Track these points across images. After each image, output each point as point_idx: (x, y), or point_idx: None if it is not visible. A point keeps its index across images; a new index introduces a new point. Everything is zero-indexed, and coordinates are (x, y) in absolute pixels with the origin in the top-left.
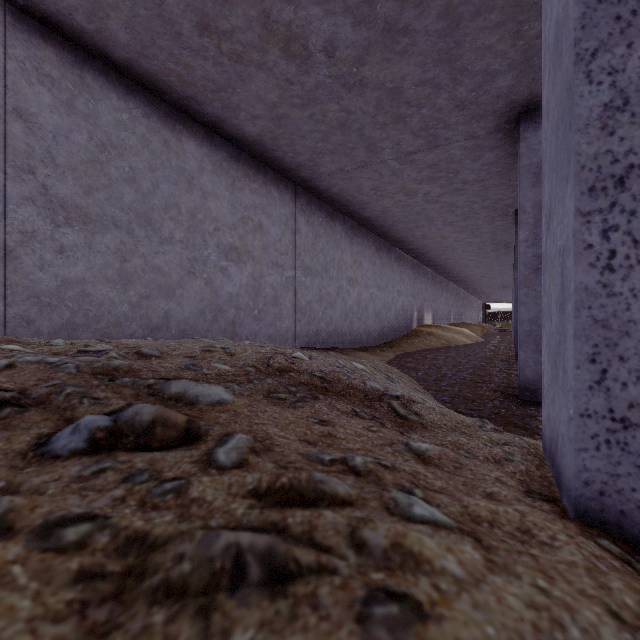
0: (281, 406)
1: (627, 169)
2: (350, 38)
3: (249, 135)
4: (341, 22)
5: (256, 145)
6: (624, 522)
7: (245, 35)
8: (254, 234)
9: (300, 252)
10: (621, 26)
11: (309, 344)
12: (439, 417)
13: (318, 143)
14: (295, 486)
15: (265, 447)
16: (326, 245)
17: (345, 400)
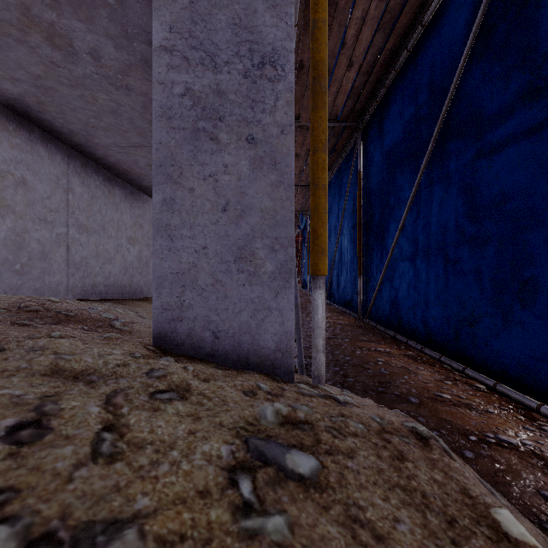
0: (25, 327)
1: (166, 225)
2: (113, 54)
3: (8, 92)
4: (104, 41)
5: (18, 103)
6: (166, 343)
7: (1, 12)
8: (15, 189)
9: (74, 211)
10: (165, 177)
11: (85, 296)
12: (144, 329)
13: (91, 119)
14: (16, 339)
15: (4, 335)
16: (104, 206)
17: (81, 324)
